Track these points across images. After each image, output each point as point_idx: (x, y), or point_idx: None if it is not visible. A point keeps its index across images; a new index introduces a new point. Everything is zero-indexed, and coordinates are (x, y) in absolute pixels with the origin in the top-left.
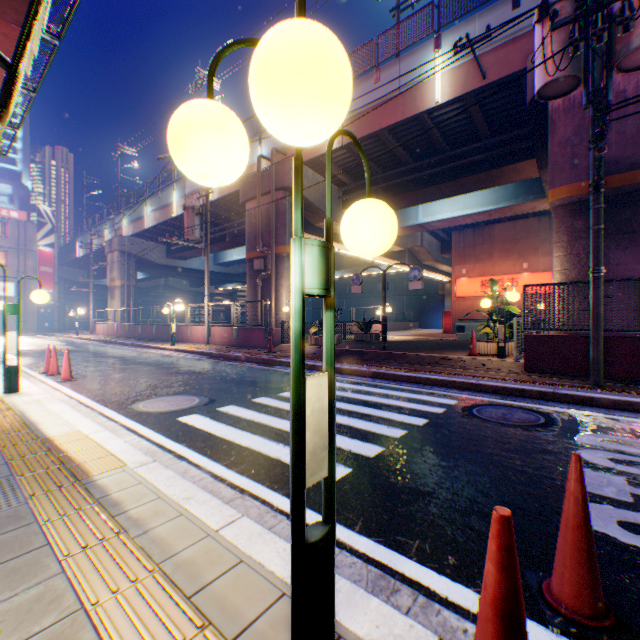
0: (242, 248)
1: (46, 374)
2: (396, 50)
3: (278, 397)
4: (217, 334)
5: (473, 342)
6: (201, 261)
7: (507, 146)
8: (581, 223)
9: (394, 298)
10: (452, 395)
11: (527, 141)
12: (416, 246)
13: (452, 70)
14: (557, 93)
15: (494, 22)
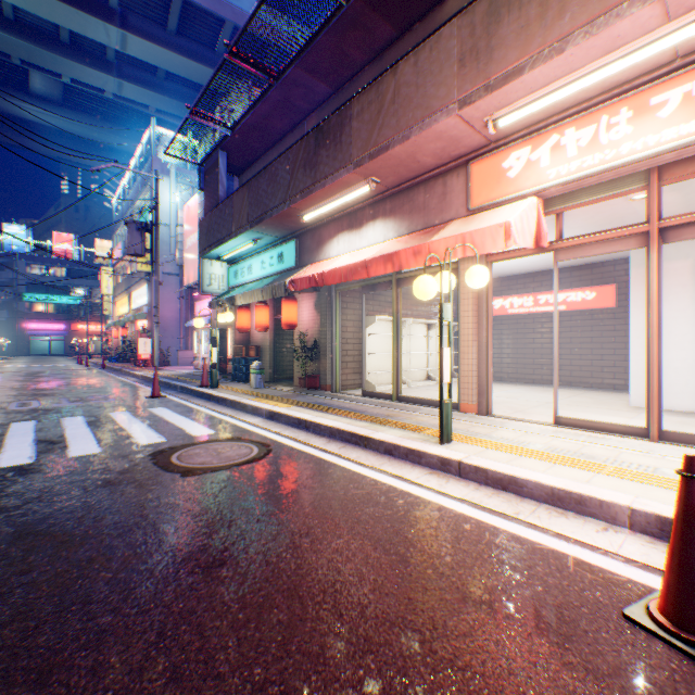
0: None
1: None
2: None
3: (55, 453)
4: None
5: None
6: None
7: None
8: None
9: None
10: None
11: None
12: None
13: None
14: None
15: None
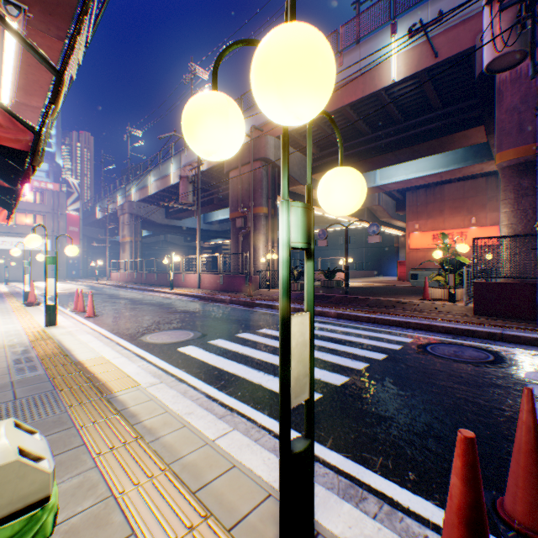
0: (226, 209)
1: (75, 311)
2: (357, 37)
3: (257, 333)
4: (206, 280)
5: (426, 288)
6: (193, 221)
7: (457, 115)
8: (527, 182)
9: (354, 250)
10: (408, 334)
11: (475, 110)
12: (374, 205)
13: (407, 51)
14: (505, 66)
15: (445, 7)
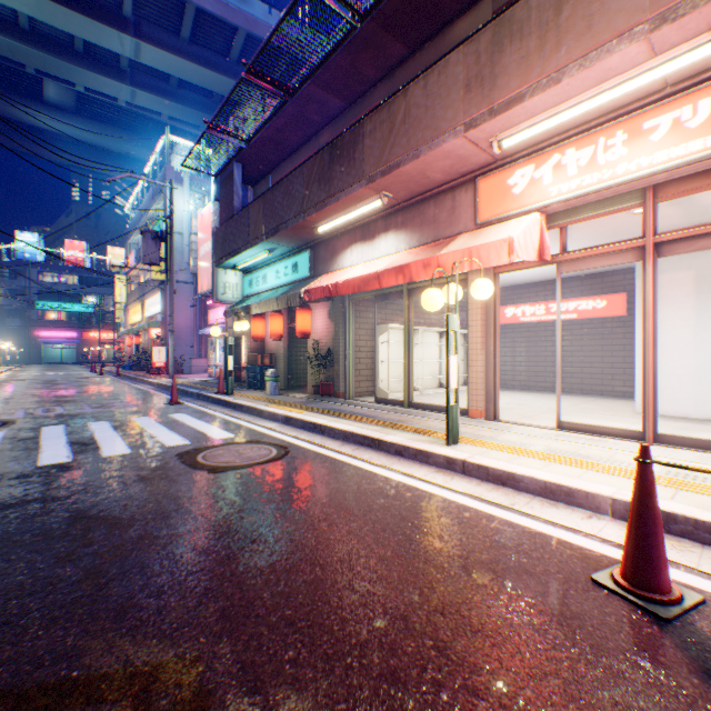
0: None
1: None
2: None
3: (90, 453)
4: None
5: None
6: None
7: None
8: None
9: None
10: None
11: None
12: None
13: None
14: None
15: None
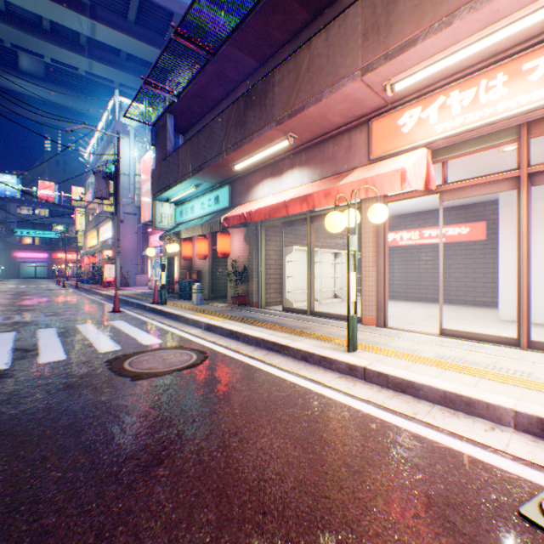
0: None
1: None
2: None
3: (28, 360)
4: None
5: None
6: None
7: None
8: None
9: None
10: None
11: None
12: None
13: None
14: None
15: None
